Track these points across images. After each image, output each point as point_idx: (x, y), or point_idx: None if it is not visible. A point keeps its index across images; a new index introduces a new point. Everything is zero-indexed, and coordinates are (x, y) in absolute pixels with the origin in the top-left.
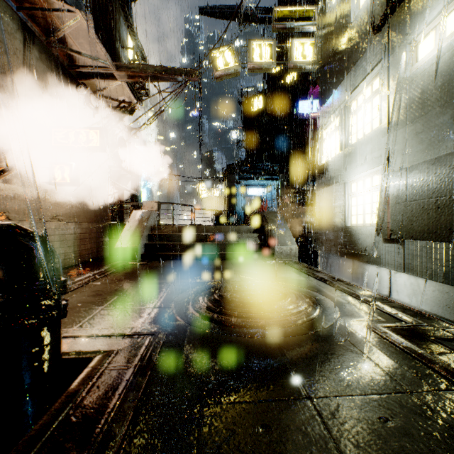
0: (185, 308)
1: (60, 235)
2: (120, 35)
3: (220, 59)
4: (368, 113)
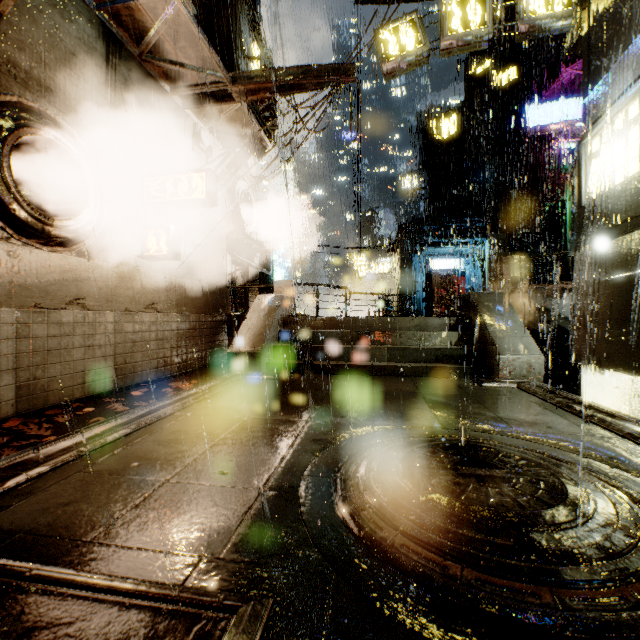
0: (327, 499)
1: (158, 332)
2: (241, 41)
3: (391, 43)
4: None
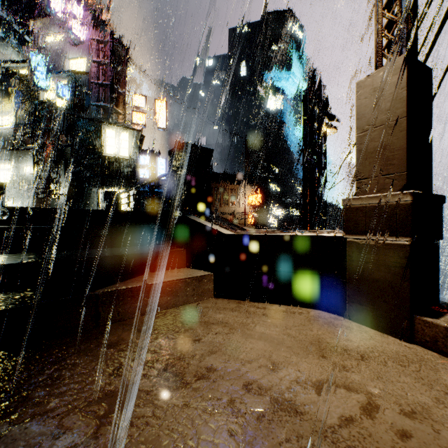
0: None
1: None
2: None
3: None
4: (3, 175)
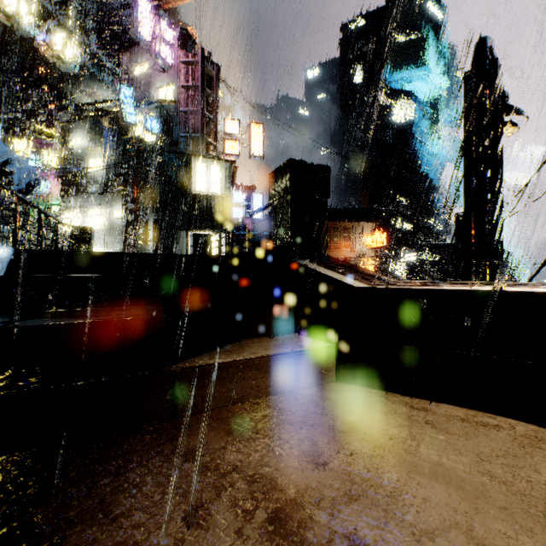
0: None
1: None
2: None
3: None
4: (95, 221)
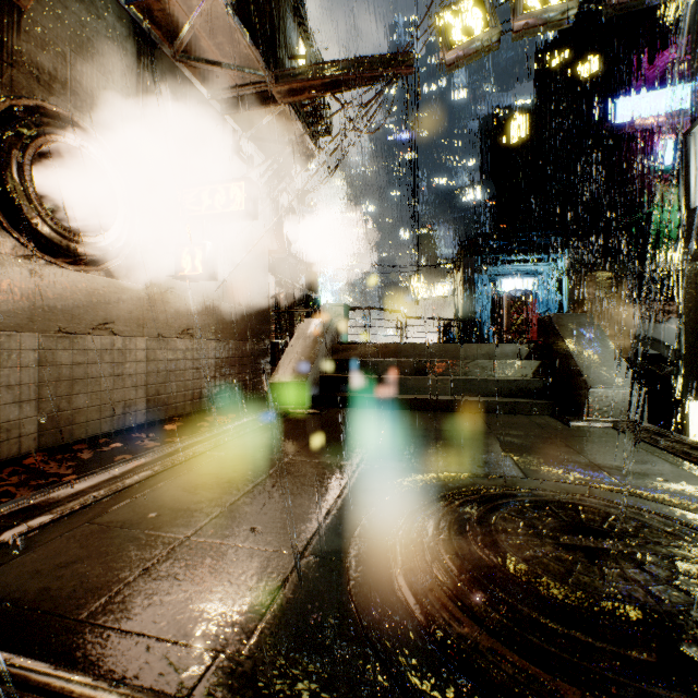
0: (384, 572)
1: (194, 360)
2: (285, 39)
3: (455, 27)
4: None
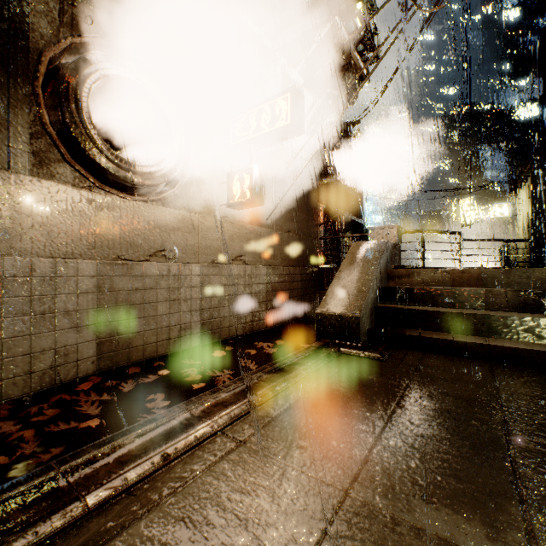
0: None
1: (246, 285)
2: None
3: None
4: None
